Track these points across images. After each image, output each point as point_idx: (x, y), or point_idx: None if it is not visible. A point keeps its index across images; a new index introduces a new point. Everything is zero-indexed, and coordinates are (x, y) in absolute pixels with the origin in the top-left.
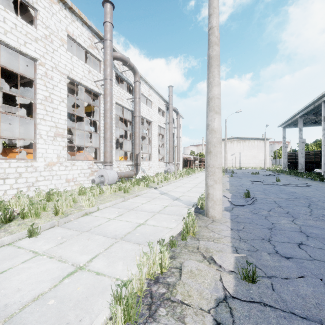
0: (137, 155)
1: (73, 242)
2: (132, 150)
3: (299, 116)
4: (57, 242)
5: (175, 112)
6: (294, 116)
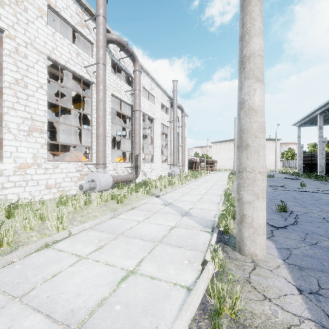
0: (137, 155)
1: None
2: (131, 150)
3: (319, 112)
4: None
5: (180, 110)
6: (313, 113)
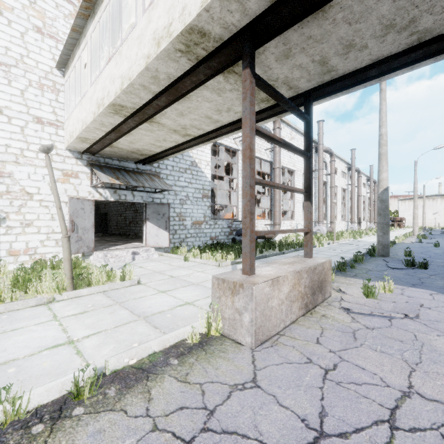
0: (360, 217)
1: None
2: None
3: None
4: None
5: (373, 182)
6: None
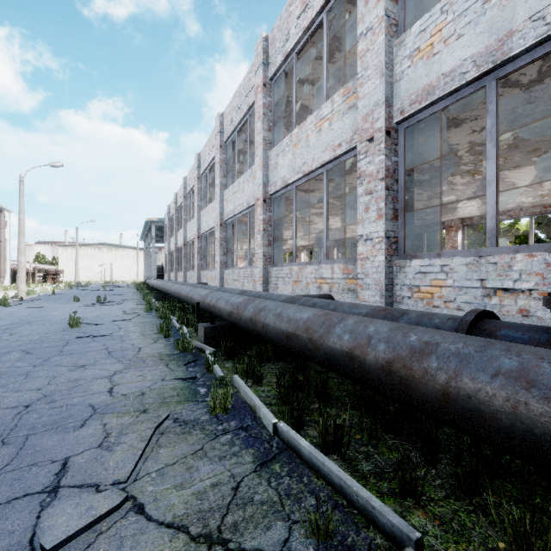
0: None
1: None
2: None
3: (144, 236)
4: None
5: None
6: (143, 235)
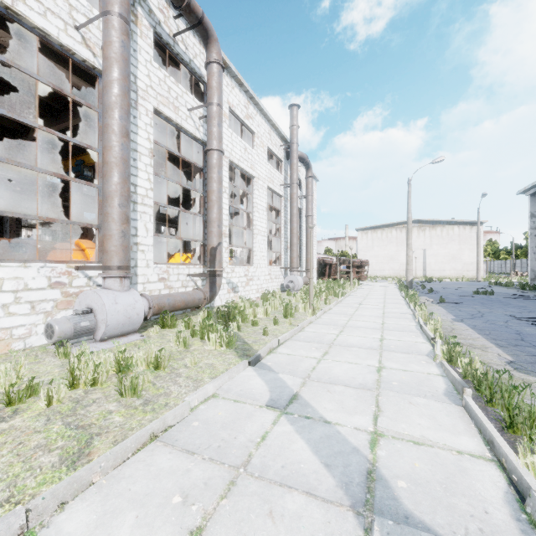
0: (213, 249)
1: None
2: (204, 237)
3: None
4: None
5: (304, 165)
6: None
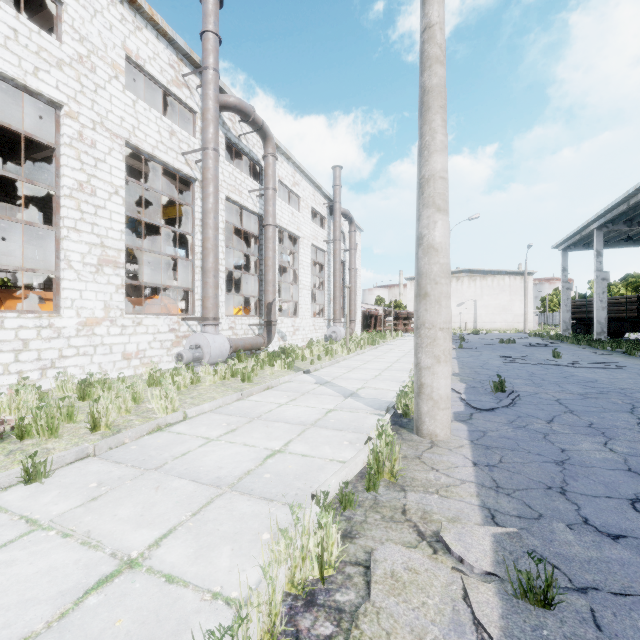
0: (270, 304)
1: (123, 497)
2: (259, 294)
3: (596, 225)
4: (85, 497)
5: (347, 220)
6: (586, 227)
